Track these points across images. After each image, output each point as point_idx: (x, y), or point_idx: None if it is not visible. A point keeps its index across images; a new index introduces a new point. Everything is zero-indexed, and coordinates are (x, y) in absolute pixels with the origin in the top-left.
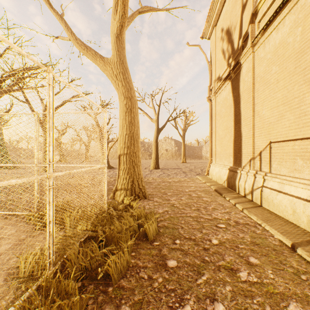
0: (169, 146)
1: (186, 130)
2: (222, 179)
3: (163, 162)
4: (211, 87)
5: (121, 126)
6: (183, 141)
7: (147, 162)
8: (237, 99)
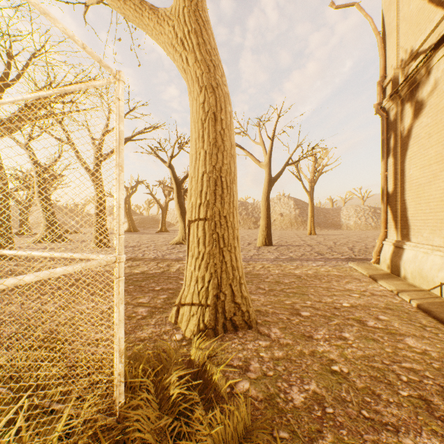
0: (286, 208)
1: (315, 181)
2: (430, 280)
3: (277, 233)
4: (386, 83)
5: (193, 156)
6: (311, 200)
7: (250, 232)
8: None
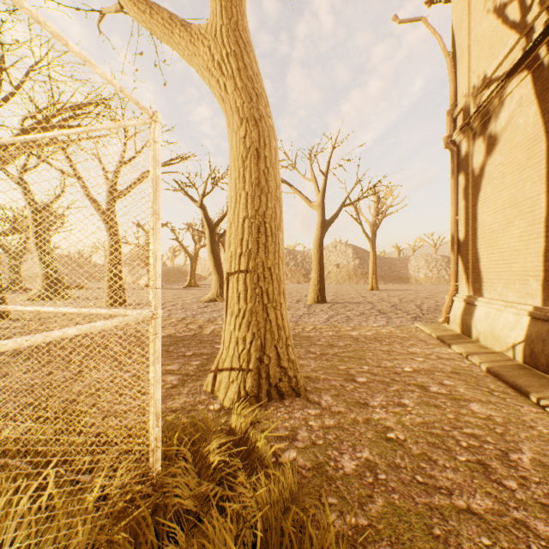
0: (343, 257)
1: (378, 224)
2: (503, 340)
3: (332, 288)
4: (457, 112)
5: (232, 198)
6: (373, 248)
7: (300, 287)
8: None
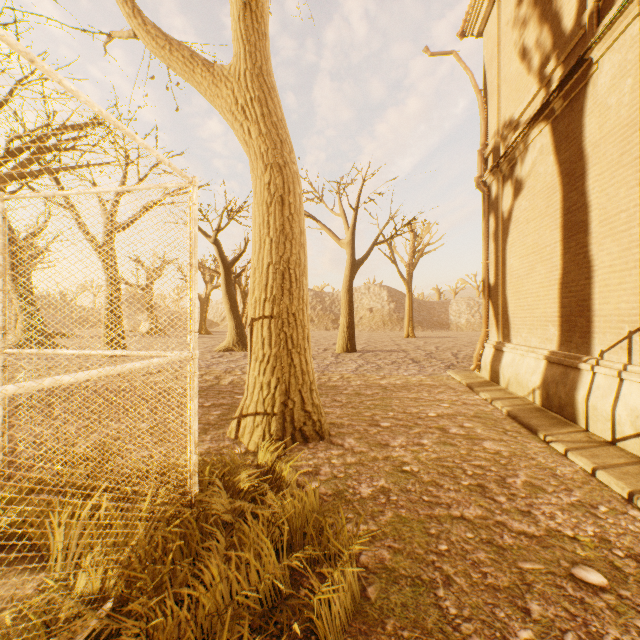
0: (377, 300)
1: (414, 264)
2: (525, 385)
3: (364, 336)
4: (488, 153)
5: (256, 244)
6: (409, 290)
7: (328, 335)
8: (574, 165)
